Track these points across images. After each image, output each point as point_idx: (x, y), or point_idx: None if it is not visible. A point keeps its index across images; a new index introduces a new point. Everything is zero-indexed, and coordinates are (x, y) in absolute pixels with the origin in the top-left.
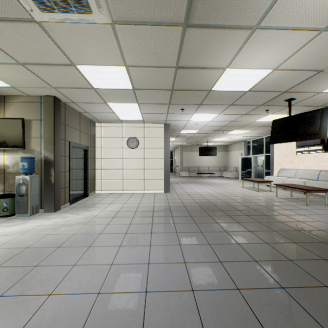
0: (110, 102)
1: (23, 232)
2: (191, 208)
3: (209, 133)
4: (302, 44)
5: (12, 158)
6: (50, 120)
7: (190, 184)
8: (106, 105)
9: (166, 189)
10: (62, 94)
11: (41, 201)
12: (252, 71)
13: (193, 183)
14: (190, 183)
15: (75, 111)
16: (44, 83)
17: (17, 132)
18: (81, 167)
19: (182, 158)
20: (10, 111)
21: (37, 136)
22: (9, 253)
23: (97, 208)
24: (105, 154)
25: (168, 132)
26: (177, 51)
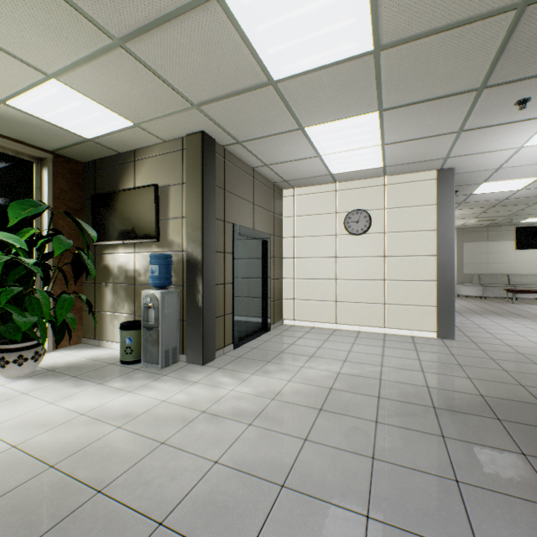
0: (310, 124)
1: (127, 418)
2: None
3: None
4: None
5: (143, 258)
6: (196, 181)
7: (500, 319)
8: (301, 135)
9: (443, 330)
10: (214, 123)
11: (183, 340)
12: None
13: (506, 315)
14: (498, 314)
15: (243, 166)
16: (177, 96)
17: (149, 210)
18: (257, 275)
19: (461, 256)
20: (141, 175)
21: (177, 215)
22: (56, 504)
23: (282, 367)
24: (301, 249)
25: (449, 189)
26: None
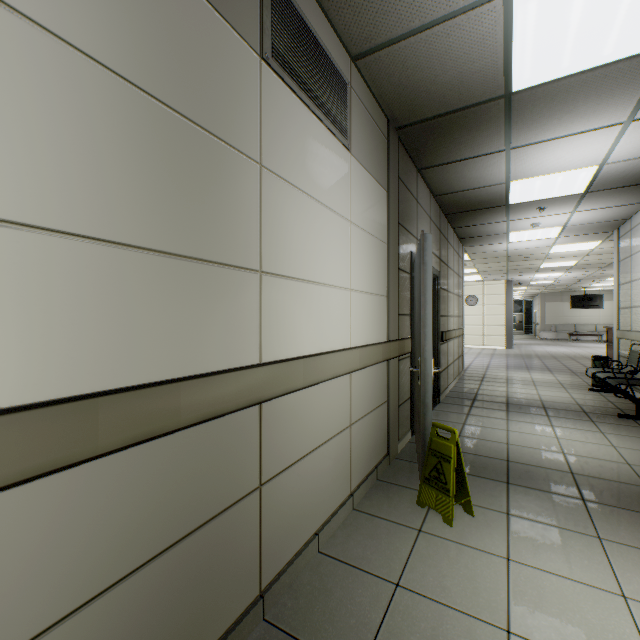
0: None
1: None
2: (526, 355)
3: (573, 281)
4: (581, 257)
5: None
6: None
7: (545, 346)
8: None
9: (508, 345)
10: None
11: None
12: (562, 262)
13: (552, 345)
14: (548, 345)
15: None
16: None
17: None
18: None
19: (543, 312)
20: None
21: None
22: None
23: None
24: None
25: (510, 288)
26: (505, 264)
